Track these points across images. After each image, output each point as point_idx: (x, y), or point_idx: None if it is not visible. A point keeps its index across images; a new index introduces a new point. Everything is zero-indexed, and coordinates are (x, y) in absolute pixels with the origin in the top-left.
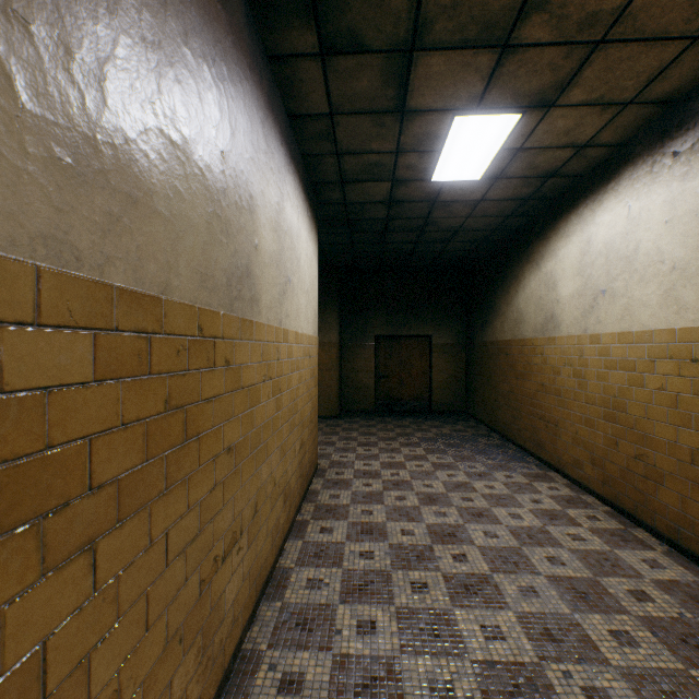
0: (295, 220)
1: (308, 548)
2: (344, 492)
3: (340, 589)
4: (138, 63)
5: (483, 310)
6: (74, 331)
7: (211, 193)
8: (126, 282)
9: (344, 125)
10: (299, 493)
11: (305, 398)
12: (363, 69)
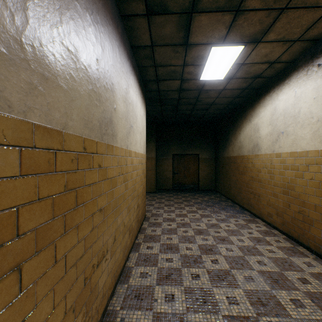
0: (134, 97)
1: (141, 257)
2: (158, 228)
3: (156, 277)
4: (48, 4)
5: (223, 142)
6: (7, 147)
7: (90, 79)
8: (40, 121)
9: (158, 51)
10: (137, 229)
11: (139, 183)
12: (167, 22)
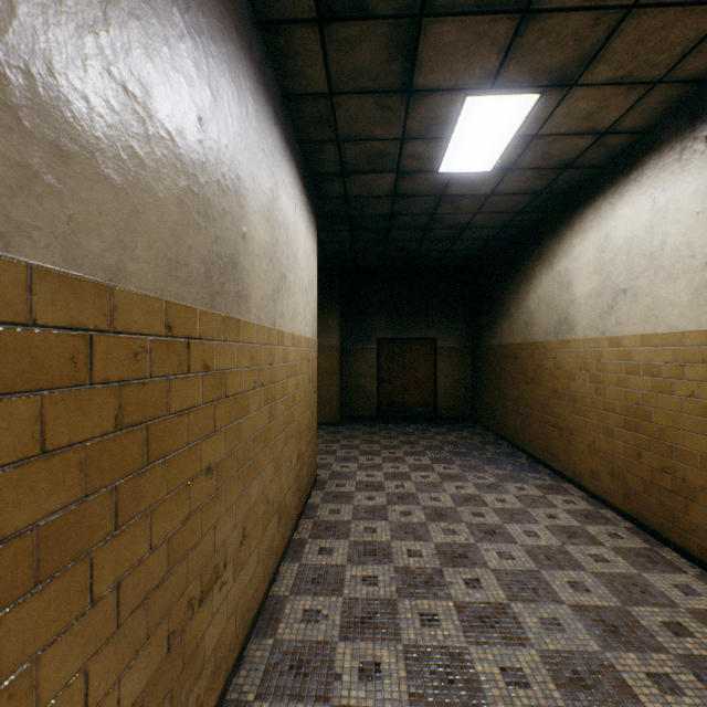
0: (291, 211)
1: (305, 573)
2: (345, 506)
3: (340, 622)
4: None
5: (490, 312)
6: None
7: (184, 164)
8: (50, 261)
9: (345, 106)
10: (296, 508)
11: (303, 405)
12: (365, 39)
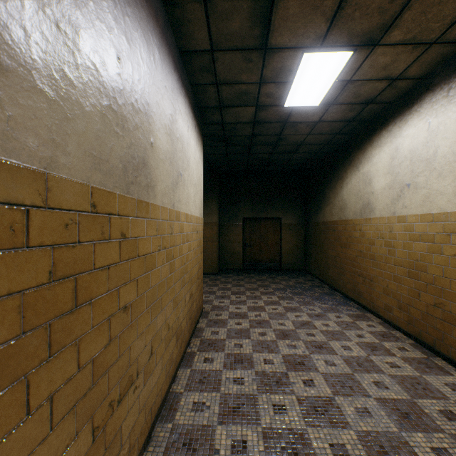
0: (185, 131)
1: (194, 375)
2: (222, 329)
3: (218, 411)
4: None
5: (317, 200)
6: None
7: (106, 89)
8: None
9: (222, 59)
10: (189, 331)
11: (193, 261)
12: (236, 10)
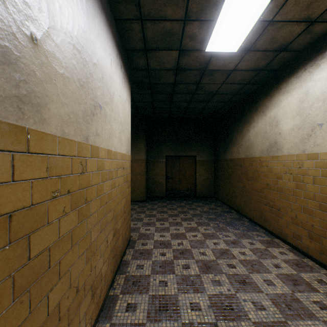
0: (107, 62)
1: None
2: (147, 261)
3: None
4: None
5: (225, 142)
6: None
7: None
8: None
9: None
10: (112, 270)
11: (118, 198)
12: None
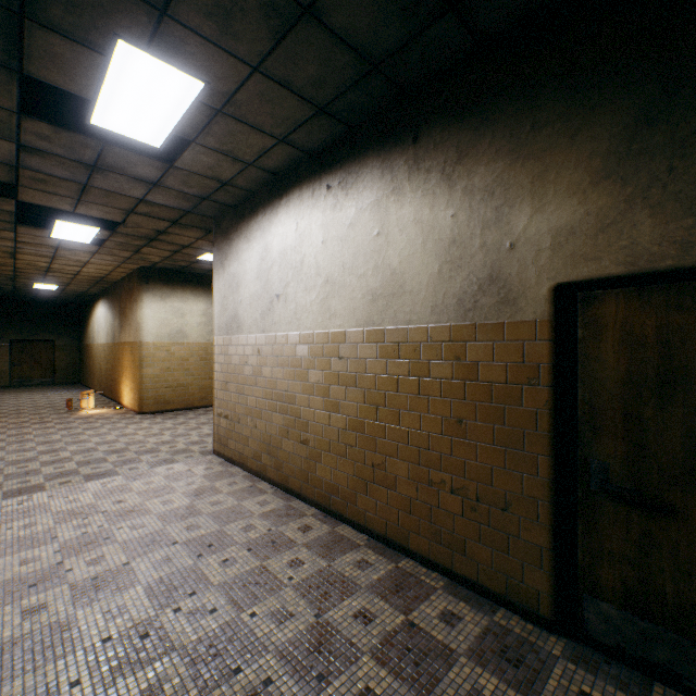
0: None
1: None
2: None
3: None
4: None
5: (84, 329)
6: None
7: None
8: None
9: None
10: None
11: None
12: None
